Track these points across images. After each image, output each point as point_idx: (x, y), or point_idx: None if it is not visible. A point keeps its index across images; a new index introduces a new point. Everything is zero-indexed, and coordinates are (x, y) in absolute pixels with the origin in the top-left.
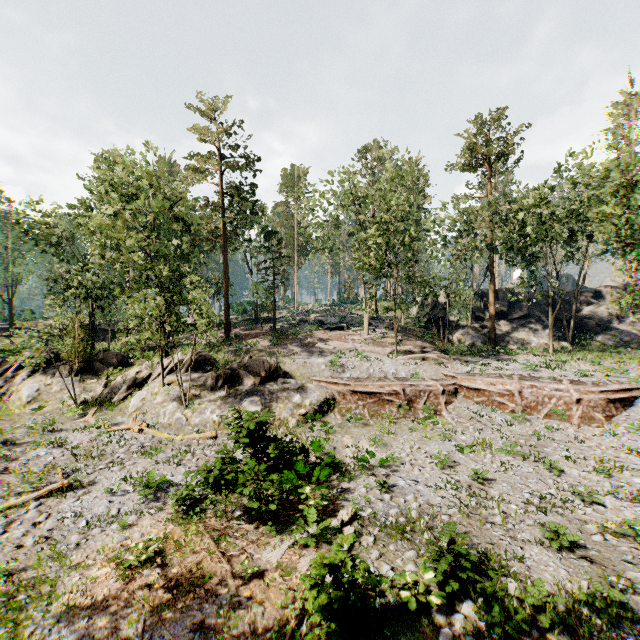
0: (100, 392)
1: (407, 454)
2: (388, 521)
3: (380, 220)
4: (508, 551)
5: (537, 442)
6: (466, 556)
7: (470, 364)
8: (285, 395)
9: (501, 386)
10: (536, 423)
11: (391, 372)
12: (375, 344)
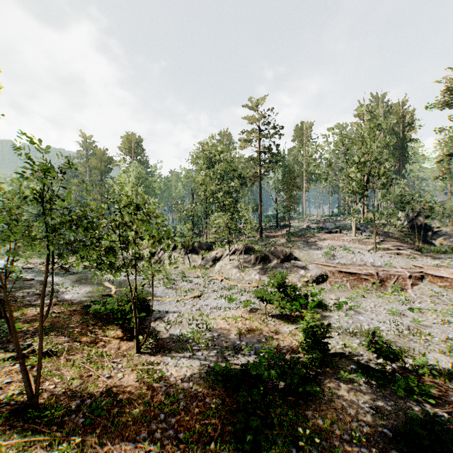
0: (200, 262)
1: (370, 307)
2: (348, 329)
3: (360, 160)
4: (418, 352)
5: None
6: (380, 337)
7: (440, 259)
8: (295, 270)
9: None
10: None
11: (369, 261)
12: (360, 243)
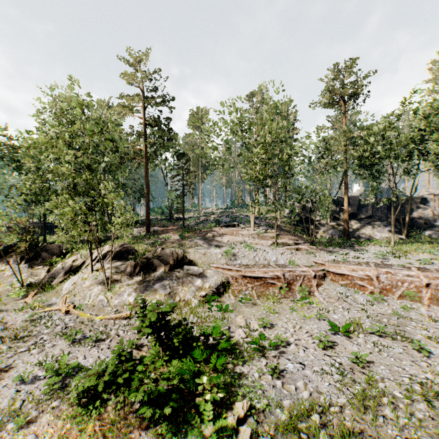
0: (43, 276)
1: (291, 334)
2: (283, 416)
3: (264, 141)
4: None
5: (397, 321)
6: None
7: (333, 253)
8: (189, 280)
9: (361, 272)
10: (392, 303)
11: (273, 260)
12: (259, 238)
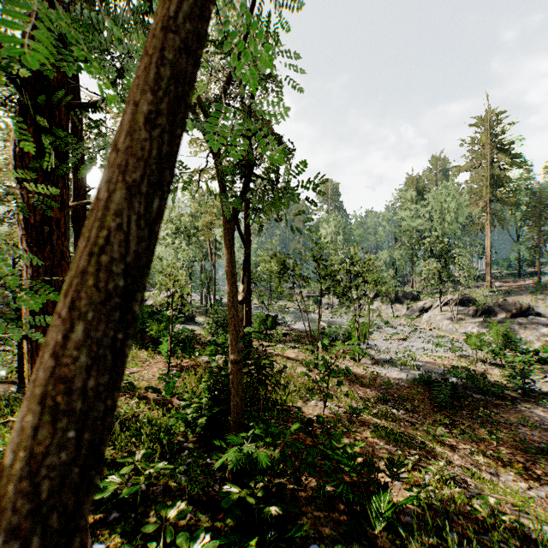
0: (404, 312)
1: None
2: None
3: None
4: None
5: None
6: None
7: None
8: (532, 327)
9: None
10: None
11: None
12: None
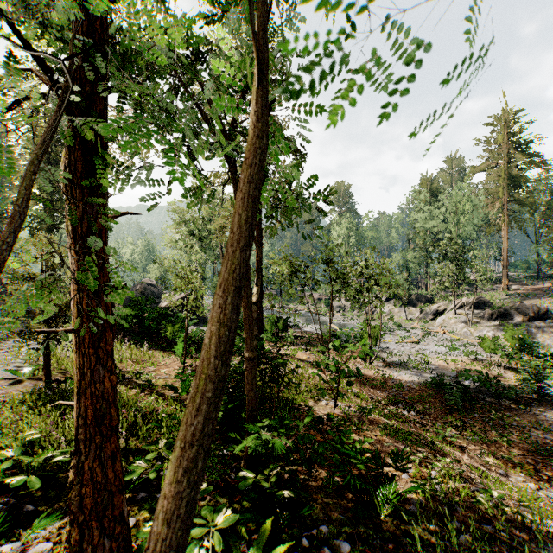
0: (418, 315)
1: None
2: None
3: None
4: None
5: None
6: None
7: None
8: (550, 331)
9: None
10: None
11: None
12: None
